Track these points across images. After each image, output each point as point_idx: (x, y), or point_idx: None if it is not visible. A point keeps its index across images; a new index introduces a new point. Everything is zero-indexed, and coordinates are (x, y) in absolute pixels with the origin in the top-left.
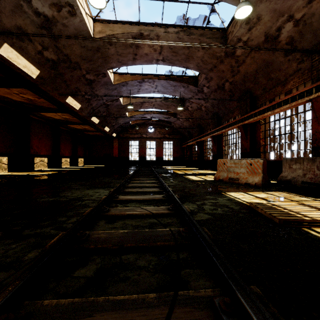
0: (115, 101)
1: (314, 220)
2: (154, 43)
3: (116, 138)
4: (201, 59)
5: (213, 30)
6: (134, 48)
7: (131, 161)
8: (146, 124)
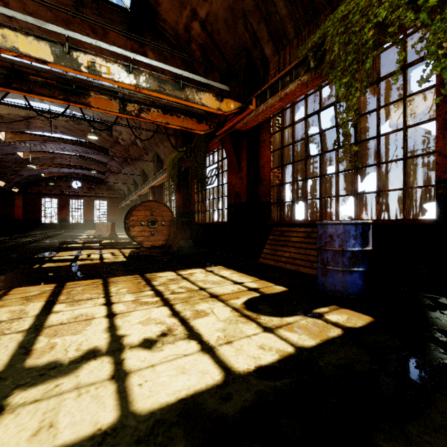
0: (11, 155)
1: (71, 242)
2: (29, 145)
3: (20, 194)
4: (98, 139)
5: (100, 124)
6: (25, 122)
7: (46, 225)
8: (69, 177)
